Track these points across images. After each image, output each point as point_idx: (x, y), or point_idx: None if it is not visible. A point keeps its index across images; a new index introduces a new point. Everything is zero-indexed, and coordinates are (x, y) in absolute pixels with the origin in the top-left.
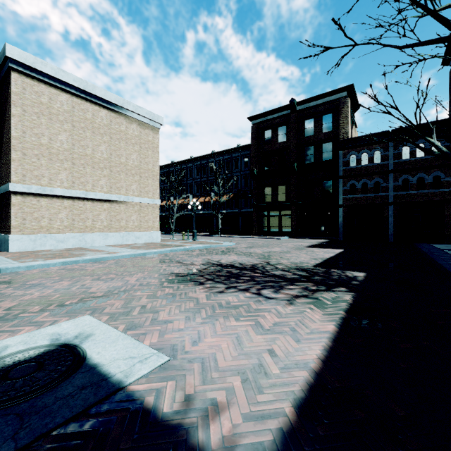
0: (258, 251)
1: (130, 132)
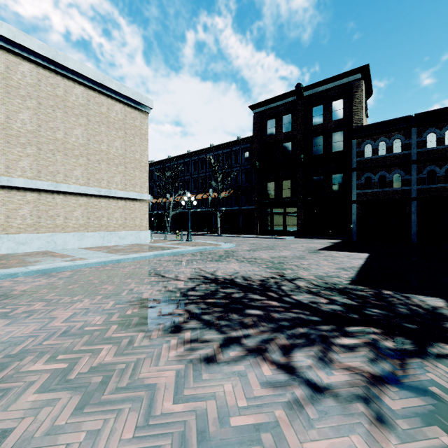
0: (264, 256)
1: (113, 115)
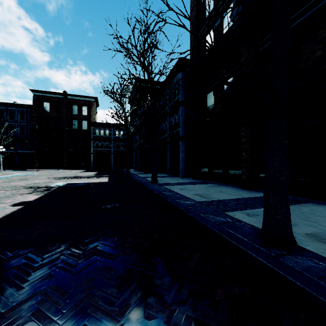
0: (63, 174)
1: None
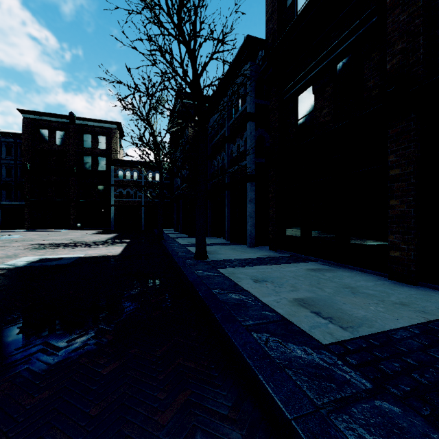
0: (59, 238)
1: None
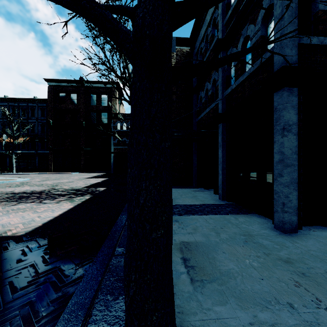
0: (49, 183)
1: None
